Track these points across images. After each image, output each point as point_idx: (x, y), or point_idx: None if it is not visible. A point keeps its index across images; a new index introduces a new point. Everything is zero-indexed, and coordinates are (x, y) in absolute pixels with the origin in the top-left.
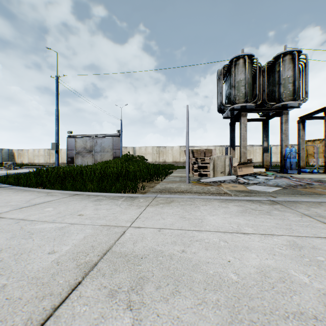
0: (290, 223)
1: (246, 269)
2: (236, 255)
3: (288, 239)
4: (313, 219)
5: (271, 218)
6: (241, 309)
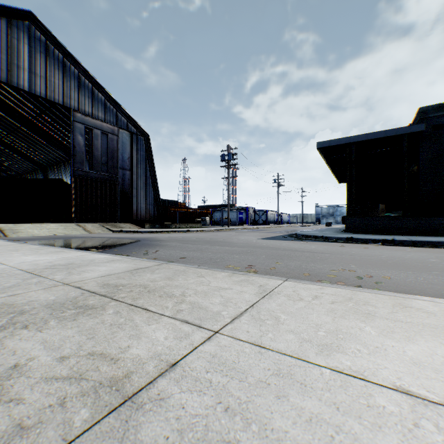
0: (245, 387)
1: (427, 344)
2: (439, 358)
3: (323, 356)
4: (163, 379)
5: (256, 427)
6: (442, 329)
